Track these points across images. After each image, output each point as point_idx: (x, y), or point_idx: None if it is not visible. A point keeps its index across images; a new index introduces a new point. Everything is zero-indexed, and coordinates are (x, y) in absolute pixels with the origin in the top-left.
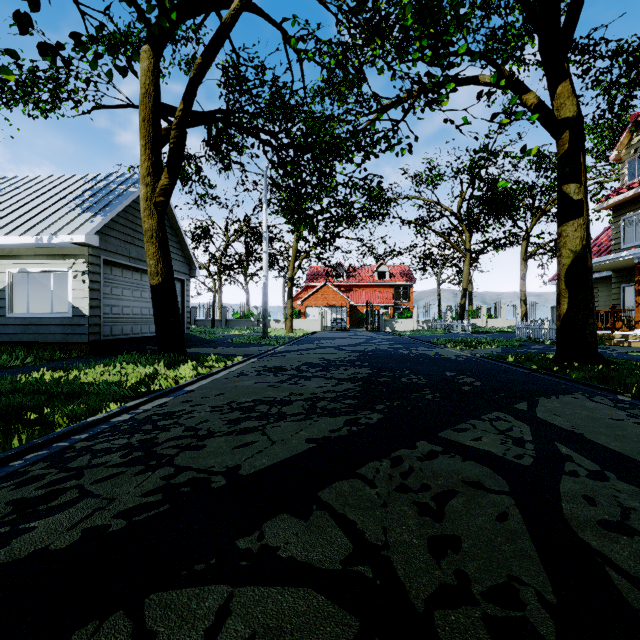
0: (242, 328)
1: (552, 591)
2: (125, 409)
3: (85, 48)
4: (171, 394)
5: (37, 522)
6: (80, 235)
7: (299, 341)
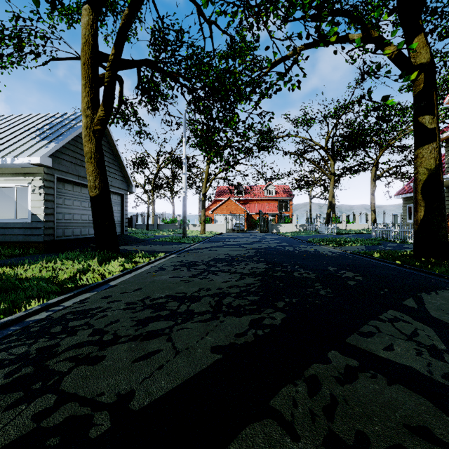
0: (168, 230)
1: None
2: (46, 306)
3: None
4: (96, 289)
5: None
6: (36, 157)
7: (210, 240)
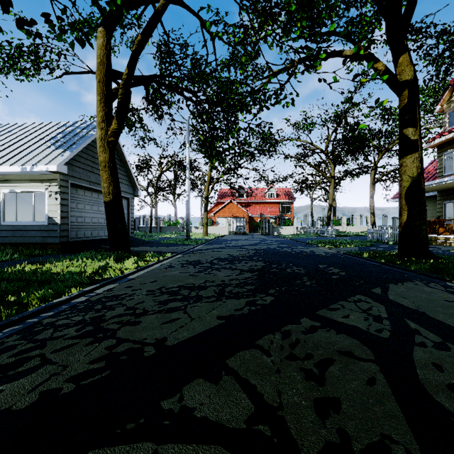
0: (171, 233)
1: (418, 449)
2: (83, 293)
3: (53, 25)
4: (118, 281)
5: (5, 385)
6: (53, 165)
7: (212, 242)
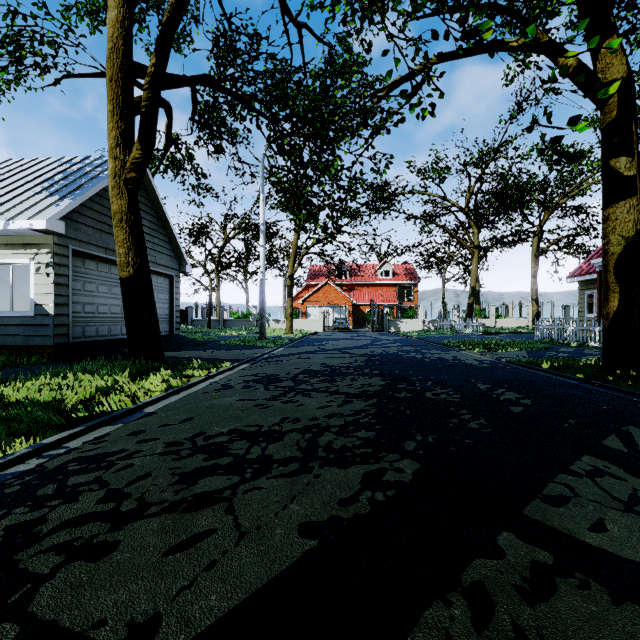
0: (240, 328)
1: None
2: (38, 449)
3: None
4: (122, 419)
5: None
6: (41, 220)
7: (299, 342)
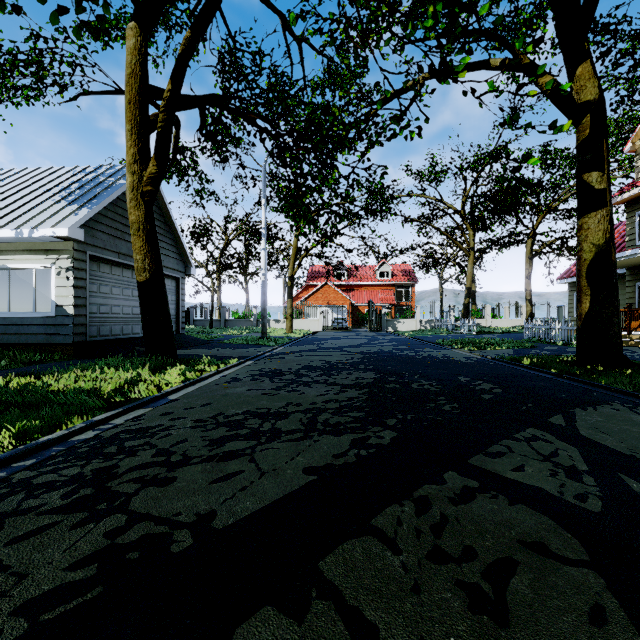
0: (241, 328)
1: None
2: (91, 424)
3: None
4: (151, 404)
5: None
6: (63, 228)
7: (299, 342)
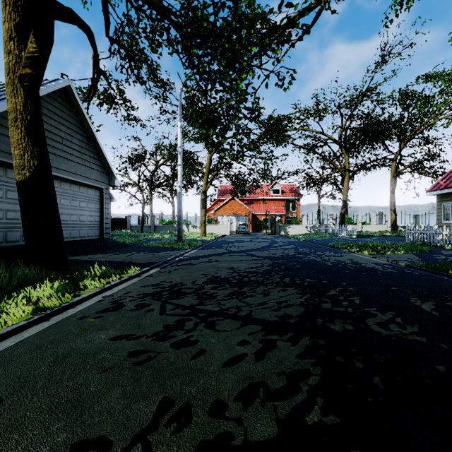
0: (166, 232)
1: None
2: None
3: None
4: None
5: None
6: None
7: (210, 244)
